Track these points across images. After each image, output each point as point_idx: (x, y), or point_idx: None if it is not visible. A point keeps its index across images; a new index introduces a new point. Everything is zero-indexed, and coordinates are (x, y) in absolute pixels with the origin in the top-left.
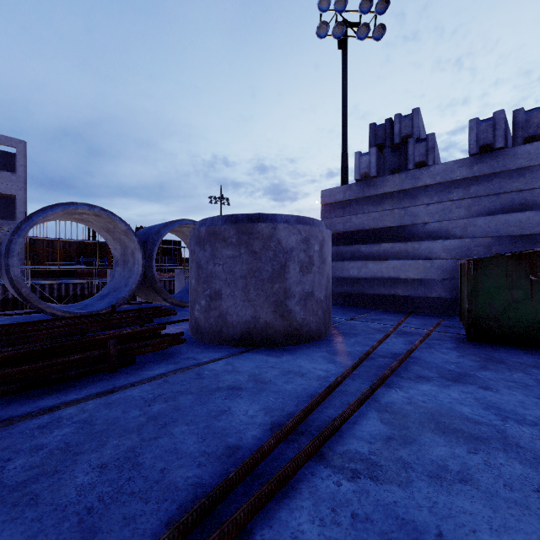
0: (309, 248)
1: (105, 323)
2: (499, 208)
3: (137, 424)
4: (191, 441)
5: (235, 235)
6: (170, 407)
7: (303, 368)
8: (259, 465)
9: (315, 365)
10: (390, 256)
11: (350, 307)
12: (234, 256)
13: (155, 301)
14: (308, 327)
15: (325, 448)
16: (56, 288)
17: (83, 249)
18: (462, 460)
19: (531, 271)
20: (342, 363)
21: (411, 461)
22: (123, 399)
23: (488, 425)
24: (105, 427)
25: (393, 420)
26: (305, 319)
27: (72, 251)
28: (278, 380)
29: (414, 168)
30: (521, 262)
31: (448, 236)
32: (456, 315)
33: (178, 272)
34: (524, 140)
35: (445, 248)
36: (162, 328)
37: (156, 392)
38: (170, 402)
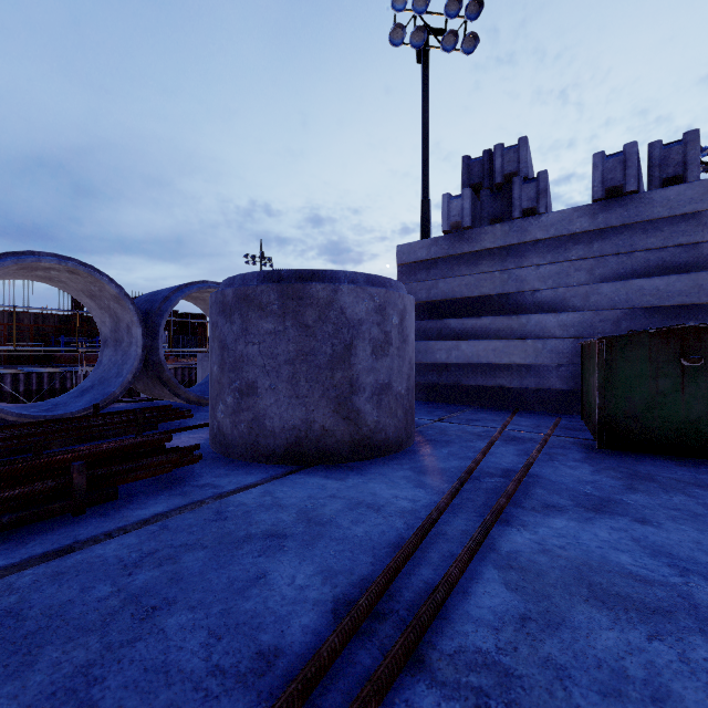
0: (385, 320)
1: (79, 432)
2: (631, 272)
3: (103, 614)
4: (194, 645)
5: (278, 301)
6: (165, 577)
7: (379, 497)
8: (314, 690)
9: (396, 492)
10: (489, 334)
11: (436, 403)
12: (275, 331)
13: (163, 398)
14: (383, 434)
15: (424, 645)
16: (24, 379)
17: (64, 324)
18: (645, 655)
19: (682, 353)
20: (434, 487)
21: (566, 662)
22: (87, 564)
23: (664, 586)
24: (42, 623)
25: (524, 583)
26: (380, 422)
27: (47, 328)
28: (342, 519)
29: (521, 217)
30: (668, 342)
31: (565, 308)
32: (575, 412)
33: (201, 357)
34: (662, 182)
35: (561, 324)
36: (165, 440)
37: (145, 548)
38: (166, 567)
